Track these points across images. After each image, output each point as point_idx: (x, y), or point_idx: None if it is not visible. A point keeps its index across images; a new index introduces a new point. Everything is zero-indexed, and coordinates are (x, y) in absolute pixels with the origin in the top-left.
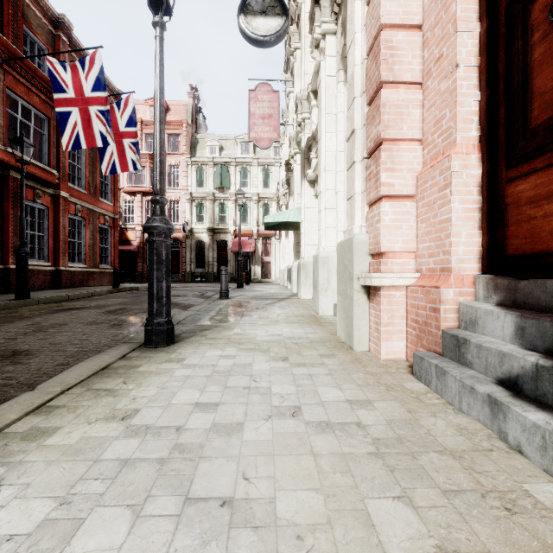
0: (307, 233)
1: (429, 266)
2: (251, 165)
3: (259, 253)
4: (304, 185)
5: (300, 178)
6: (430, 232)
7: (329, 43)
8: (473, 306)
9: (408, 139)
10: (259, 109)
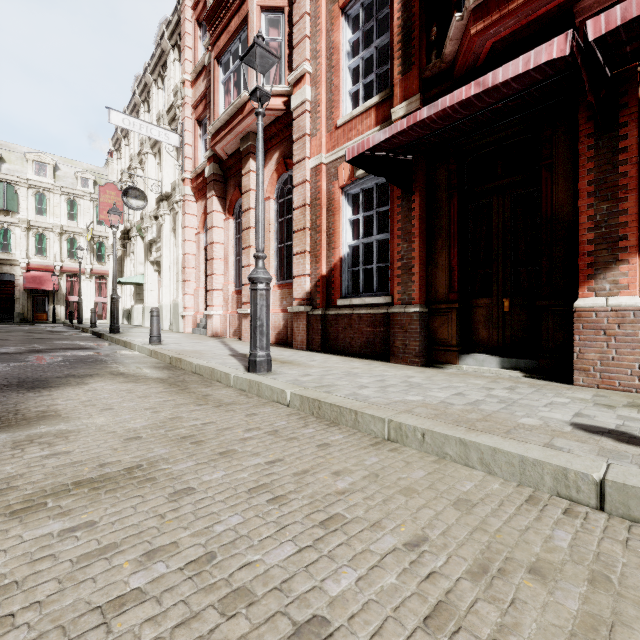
0: (149, 291)
1: (196, 311)
2: (50, 191)
3: (63, 291)
4: (147, 263)
5: (139, 252)
6: (196, 303)
7: (167, 218)
8: (202, 318)
9: (192, 281)
10: (108, 200)
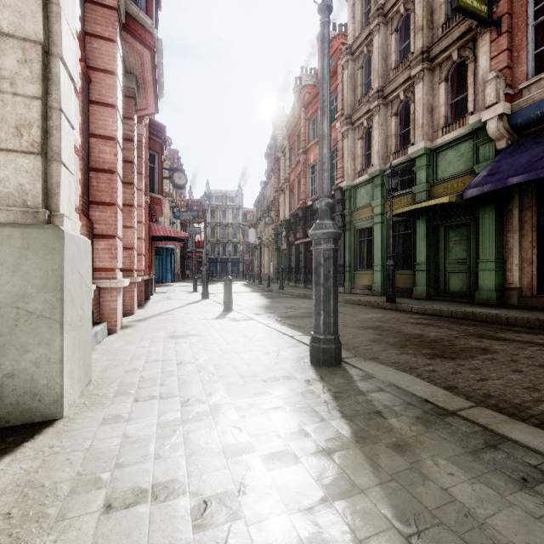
0: None
1: None
2: None
3: None
4: None
5: None
6: None
7: None
8: None
9: None
10: None
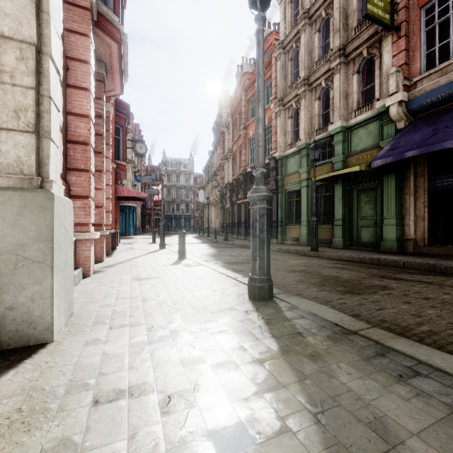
0: None
1: None
2: None
3: None
4: None
5: None
6: None
7: None
8: None
9: None
10: None
